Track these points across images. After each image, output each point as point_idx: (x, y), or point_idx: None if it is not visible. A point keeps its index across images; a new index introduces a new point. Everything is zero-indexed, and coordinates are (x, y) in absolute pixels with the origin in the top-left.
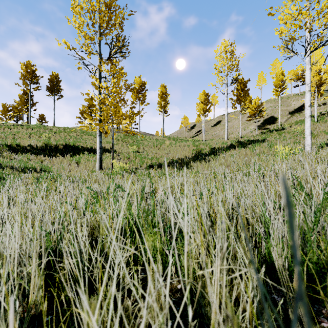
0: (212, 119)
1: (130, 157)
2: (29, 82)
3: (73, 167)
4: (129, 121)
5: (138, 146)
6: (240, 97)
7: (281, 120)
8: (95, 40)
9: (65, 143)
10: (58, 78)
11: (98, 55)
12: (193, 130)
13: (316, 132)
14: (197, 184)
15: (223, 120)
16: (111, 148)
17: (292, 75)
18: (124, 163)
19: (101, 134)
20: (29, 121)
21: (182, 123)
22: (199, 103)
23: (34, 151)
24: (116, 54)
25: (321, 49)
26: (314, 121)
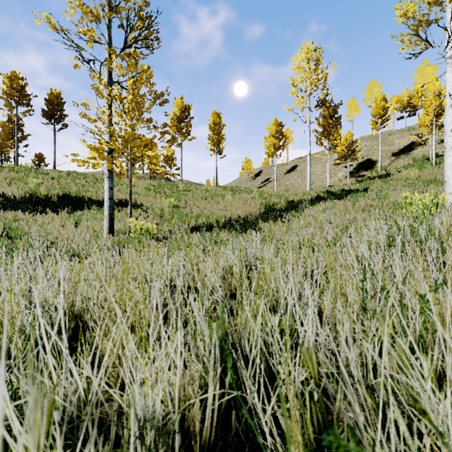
0: (285, 163)
1: (165, 215)
2: (16, 103)
3: (65, 230)
4: (168, 164)
5: (178, 198)
6: (328, 128)
7: (381, 164)
8: (99, 15)
9: (63, 193)
10: (60, 99)
11: (106, 44)
12: (259, 179)
13: (441, 179)
14: (285, 266)
15: (300, 164)
16: (136, 201)
17: (395, 103)
18: (152, 223)
19: (112, 174)
20: (16, 161)
21: (243, 169)
22: (269, 137)
23: (9, 204)
24: (137, 41)
25: (434, 68)
26: (431, 165)
